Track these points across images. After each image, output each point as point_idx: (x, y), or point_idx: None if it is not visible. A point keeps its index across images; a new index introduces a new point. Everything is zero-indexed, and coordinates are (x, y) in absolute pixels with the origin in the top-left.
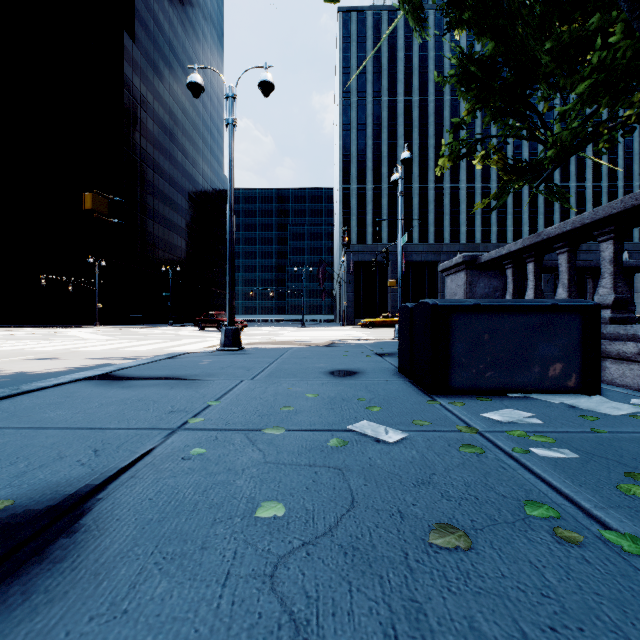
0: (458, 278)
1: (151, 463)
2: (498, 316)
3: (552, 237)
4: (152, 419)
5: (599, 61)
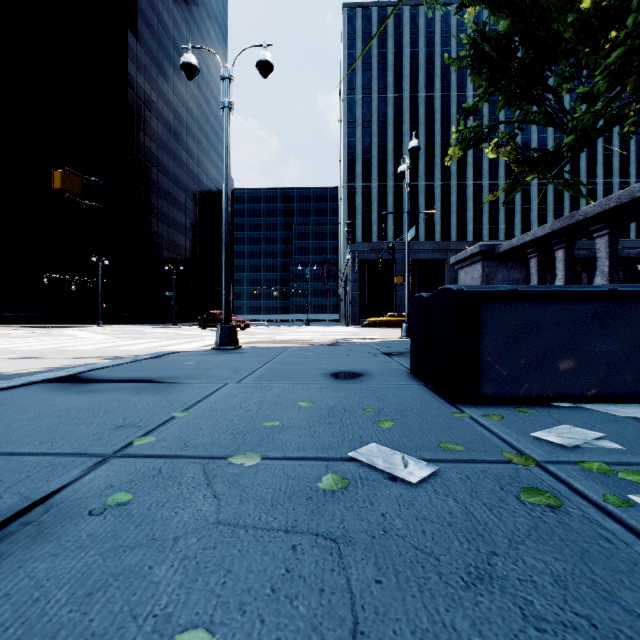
0: (473, 270)
1: (35, 522)
2: (540, 305)
3: (590, 217)
4: (87, 438)
5: (627, 34)
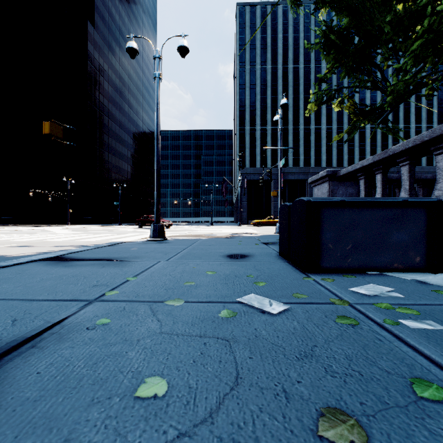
0: (323, 187)
1: (57, 333)
2: (359, 210)
3: (397, 153)
4: (76, 292)
5: (426, 29)
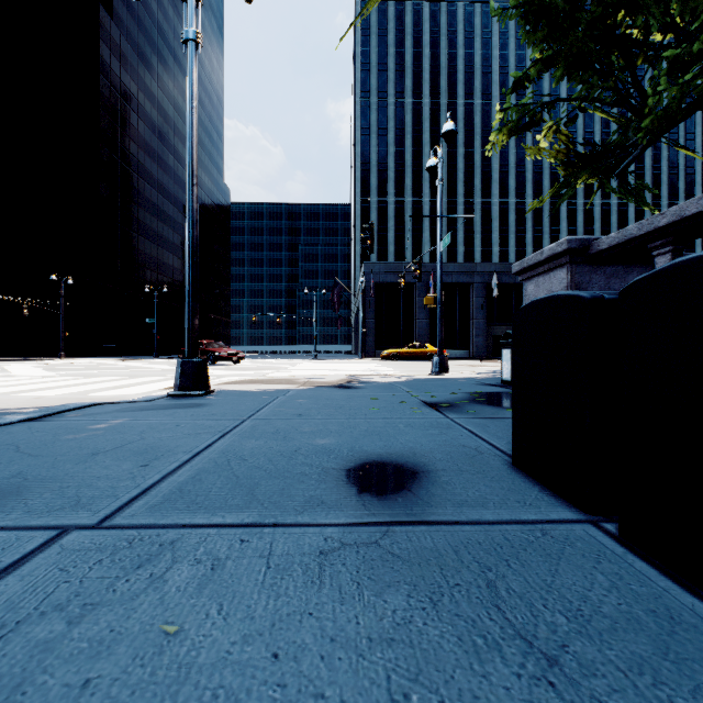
0: (552, 280)
1: None
2: None
3: None
4: None
5: None
